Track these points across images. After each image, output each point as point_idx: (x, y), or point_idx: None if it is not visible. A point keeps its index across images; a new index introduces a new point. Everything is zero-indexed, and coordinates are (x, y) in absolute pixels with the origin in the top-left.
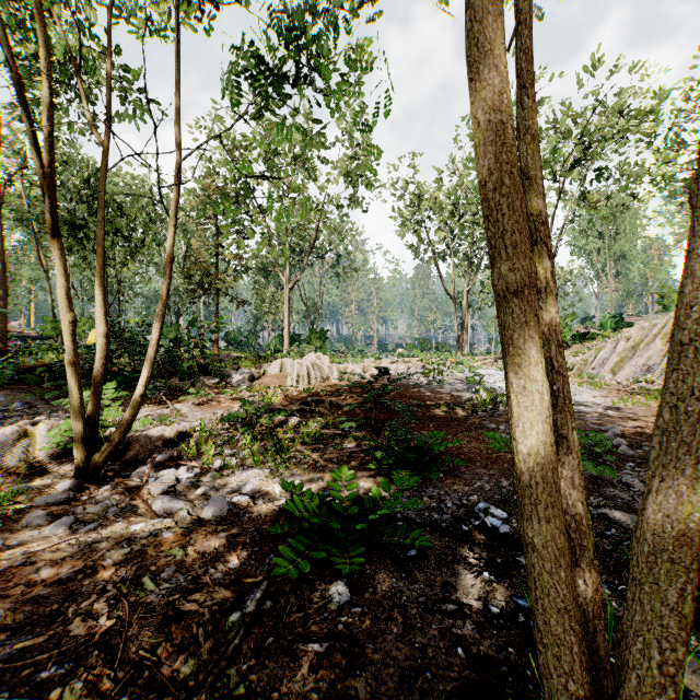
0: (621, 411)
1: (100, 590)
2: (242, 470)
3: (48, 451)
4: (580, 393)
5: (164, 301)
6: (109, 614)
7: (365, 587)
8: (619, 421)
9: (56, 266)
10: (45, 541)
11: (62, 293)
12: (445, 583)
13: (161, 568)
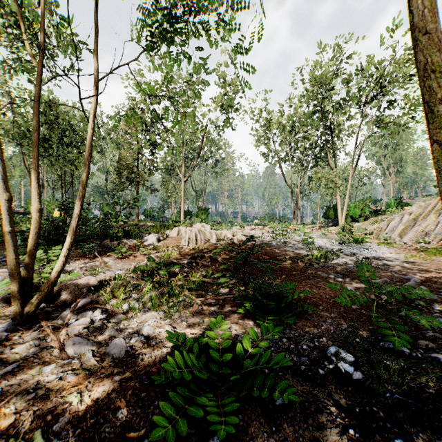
0: (413, 264)
1: None
2: (143, 312)
3: None
4: (380, 250)
5: (83, 184)
6: None
7: None
8: (414, 272)
9: None
10: None
11: (0, 177)
12: (314, 439)
13: (56, 417)
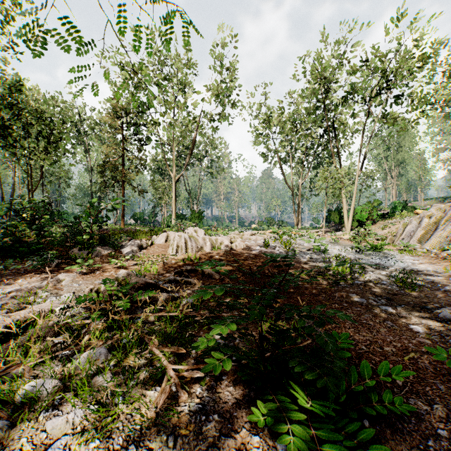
0: None
1: None
2: (55, 407)
3: None
4: (406, 259)
5: None
6: None
7: None
8: None
9: None
10: None
11: None
12: None
13: None
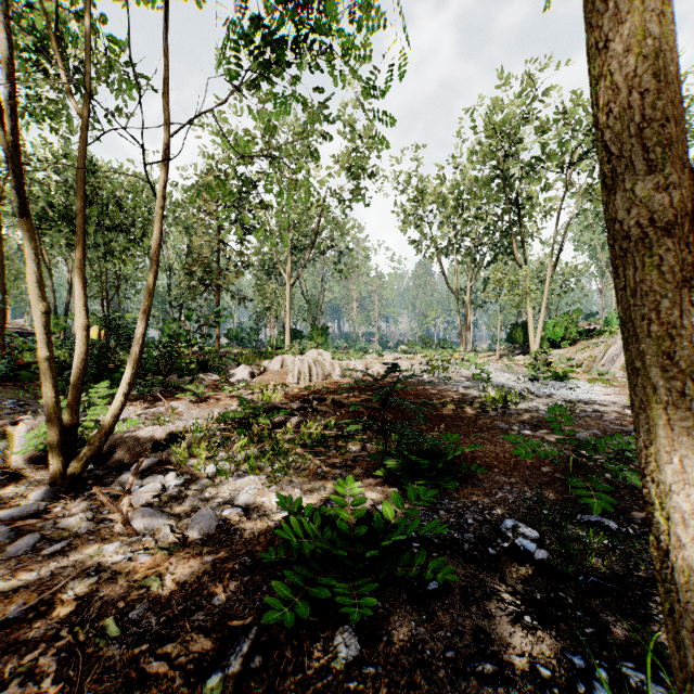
0: None
1: (51, 636)
2: (236, 476)
3: (27, 454)
4: (592, 390)
5: (150, 290)
6: (57, 673)
7: (378, 635)
8: None
9: (27, 250)
10: (1, 566)
11: (34, 280)
12: (477, 629)
13: (131, 604)
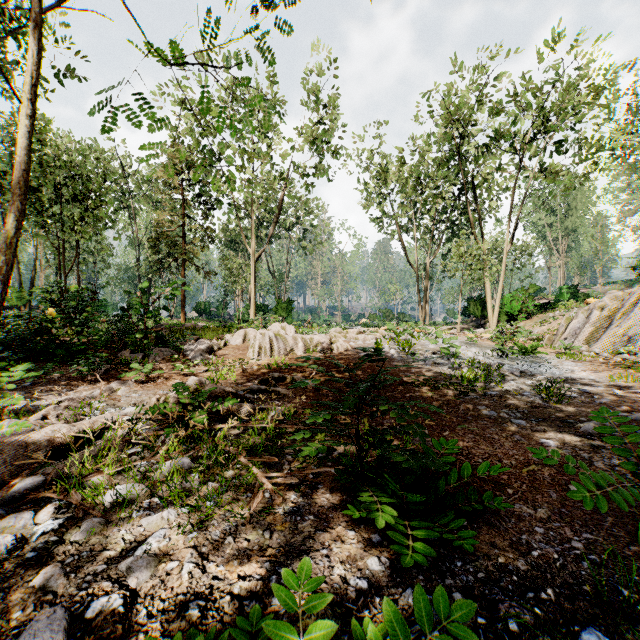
0: (628, 390)
1: None
2: (146, 509)
3: None
4: (563, 366)
5: (10, 238)
6: None
7: None
8: (639, 405)
9: None
10: None
11: None
12: None
13: None
